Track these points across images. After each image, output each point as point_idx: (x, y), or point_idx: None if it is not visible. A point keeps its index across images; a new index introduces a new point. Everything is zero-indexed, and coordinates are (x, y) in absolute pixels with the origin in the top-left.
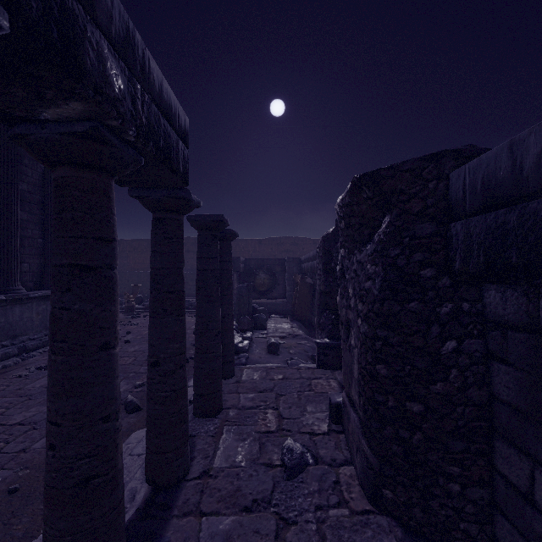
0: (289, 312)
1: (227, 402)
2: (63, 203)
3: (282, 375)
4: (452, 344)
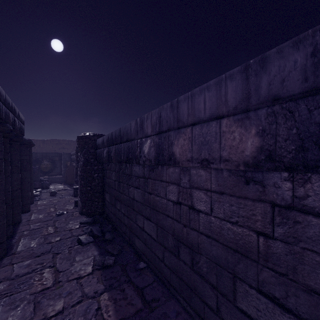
0: (63, 182)
1: (32, 209)
2: None
3: (57, 200)
4: (97, 174)
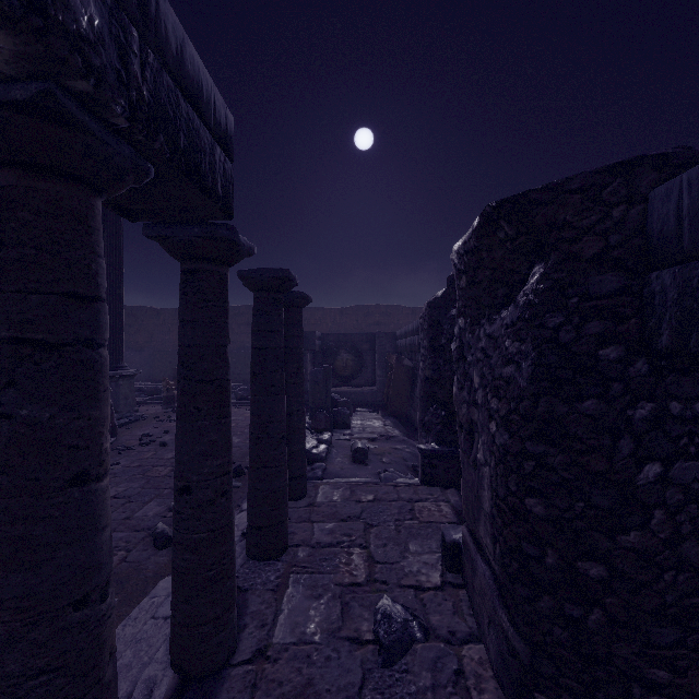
0: (380, 404)
1: (295, 536)
2: (1, 233)
3: (373, 495)
4: (654, 468)
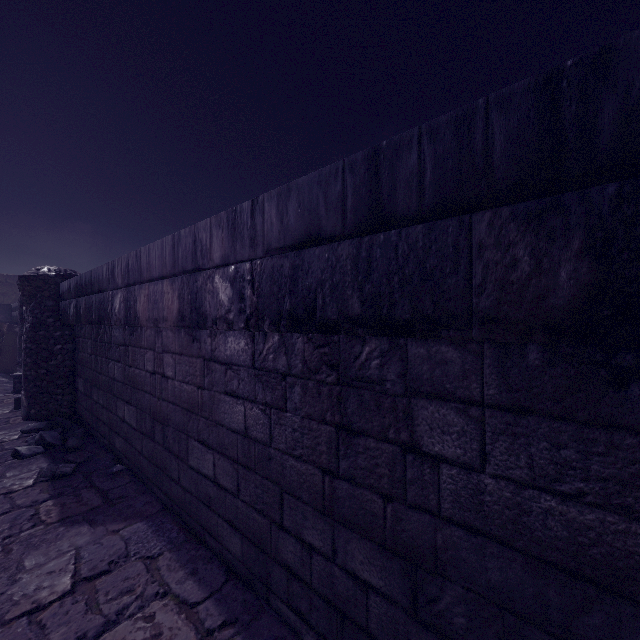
0: None
1: None
2: None
3: None
4: (60, 346)
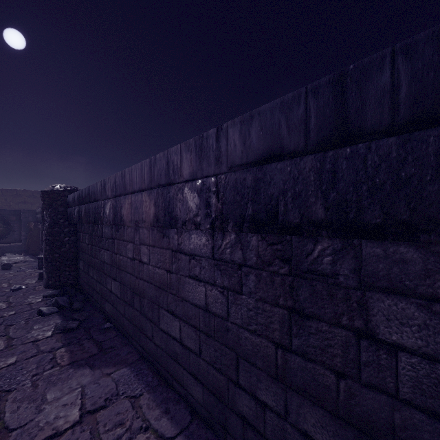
0: (24, 252)
1: None
2: None
3: (13, 275)
4: (68, 238)
